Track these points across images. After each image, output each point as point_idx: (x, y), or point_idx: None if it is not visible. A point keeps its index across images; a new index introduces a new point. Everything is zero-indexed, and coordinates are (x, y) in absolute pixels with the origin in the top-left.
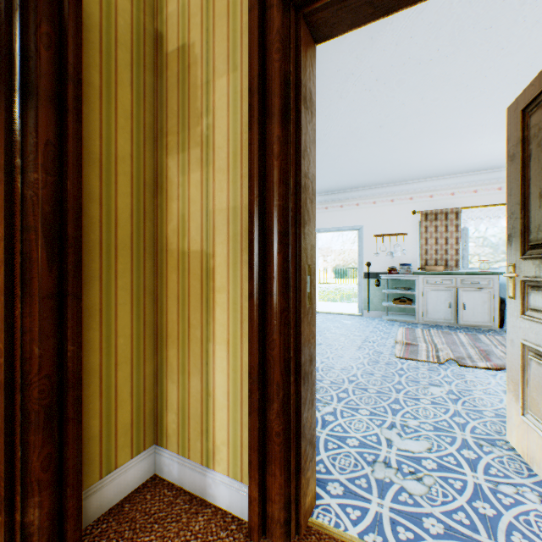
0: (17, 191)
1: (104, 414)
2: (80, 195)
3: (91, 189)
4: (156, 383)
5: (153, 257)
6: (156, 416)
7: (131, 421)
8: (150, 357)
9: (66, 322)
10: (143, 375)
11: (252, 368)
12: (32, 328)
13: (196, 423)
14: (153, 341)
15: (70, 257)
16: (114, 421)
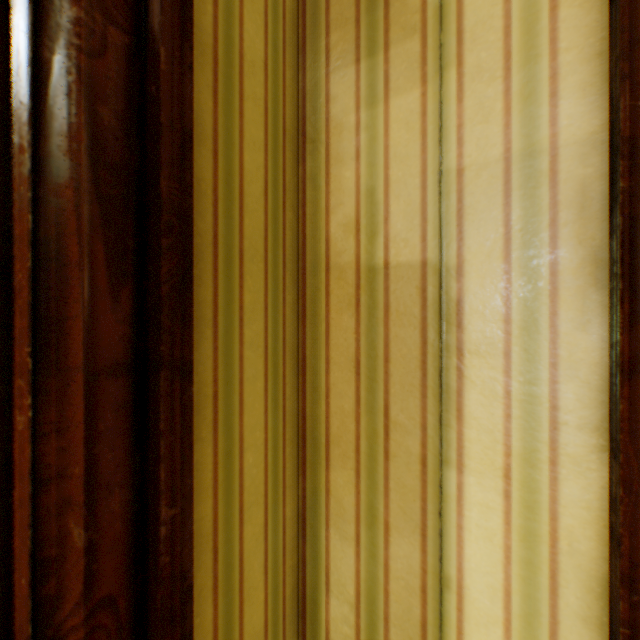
0: (19, 56)
1: (220, 630)
2: (187, 96)
3: (197, 112)
4: (300, 532)
5: (295, 281)
6: (300, 598)
7: (264, 624)
8: (291, 483)
9: (153, 441)
10: (281, 522)
11: (639, 566)
12: (63, 467)
13: (407, 639)
14: (295, 450)
15: (165, 259)
16: (237, 637)
